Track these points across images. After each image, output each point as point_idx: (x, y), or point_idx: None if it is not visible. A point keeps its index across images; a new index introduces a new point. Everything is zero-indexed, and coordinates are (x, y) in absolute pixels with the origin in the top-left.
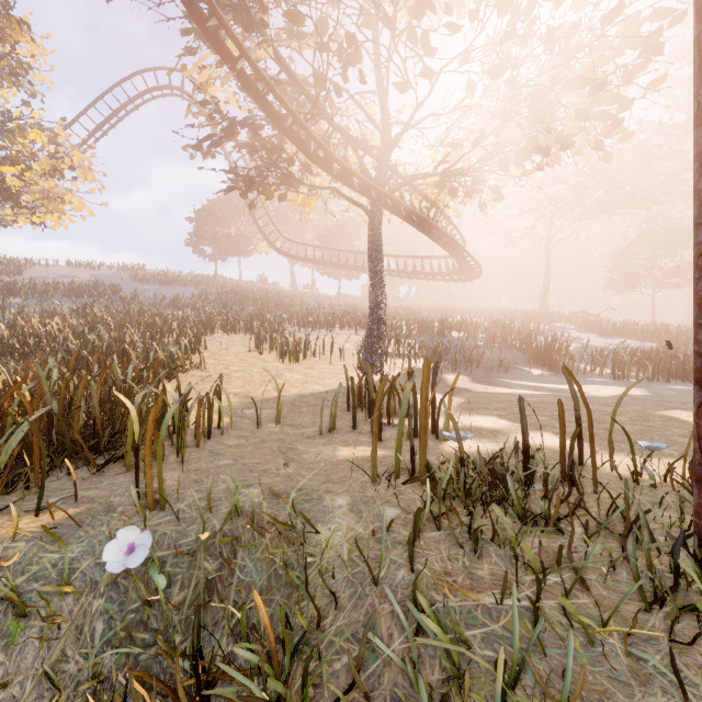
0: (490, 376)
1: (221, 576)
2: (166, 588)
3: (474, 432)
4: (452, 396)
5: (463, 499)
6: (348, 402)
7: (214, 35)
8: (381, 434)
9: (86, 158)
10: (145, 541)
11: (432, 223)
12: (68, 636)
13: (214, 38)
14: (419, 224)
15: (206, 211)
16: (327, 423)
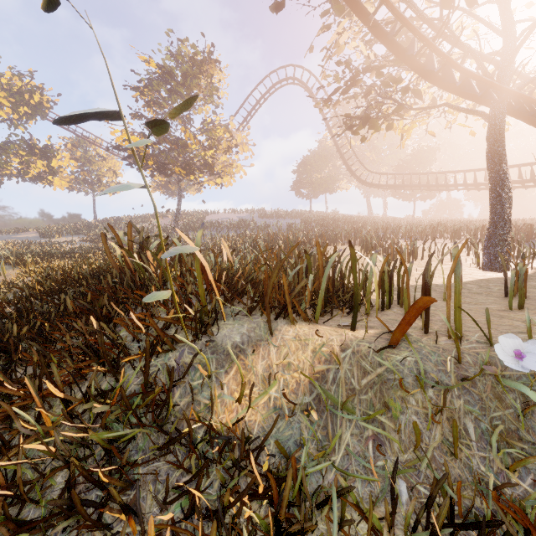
0: None
1: None
2: (524, 405)
3: None
4: None
5: None
6: (505, 288)
7: (354, 0)
8: None
9: (244, 137)
10: (532, 350)
11: None
12: (442, 424)
13: (354, 3)
14: None
15: (305, 163)
16: (499, 304)
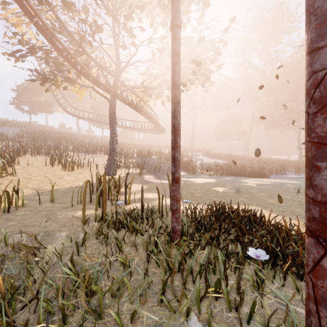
0: (163, 176)
1: None
2: None
3: (143, 200)
4: (143, 185)
5: (112, 227)
6: (92, 190)
7: (19, 0)
8: (99, 204)
9: None
10: None
11: (140, 108)
12: None
13: (19, 2)
14: (134, 108)
15: (24, 86)
16: (79, 201)
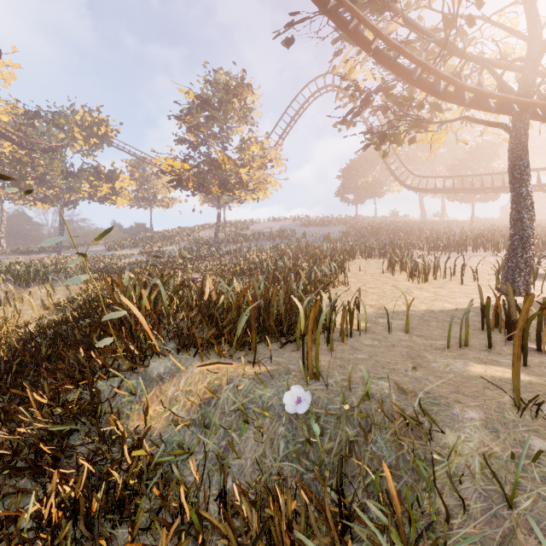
0: None
1: (357, 442)
2: (319, 435)
3: None
4: None
5: None
6: (482, 321)
7: (354, 33)
8: (525, 359)
9: (277, 153)
10: (307, 398)
11: None
12: (266, 443)
13: (354, 35)
14: None
15: (349, 168)
16: (457, 339)
